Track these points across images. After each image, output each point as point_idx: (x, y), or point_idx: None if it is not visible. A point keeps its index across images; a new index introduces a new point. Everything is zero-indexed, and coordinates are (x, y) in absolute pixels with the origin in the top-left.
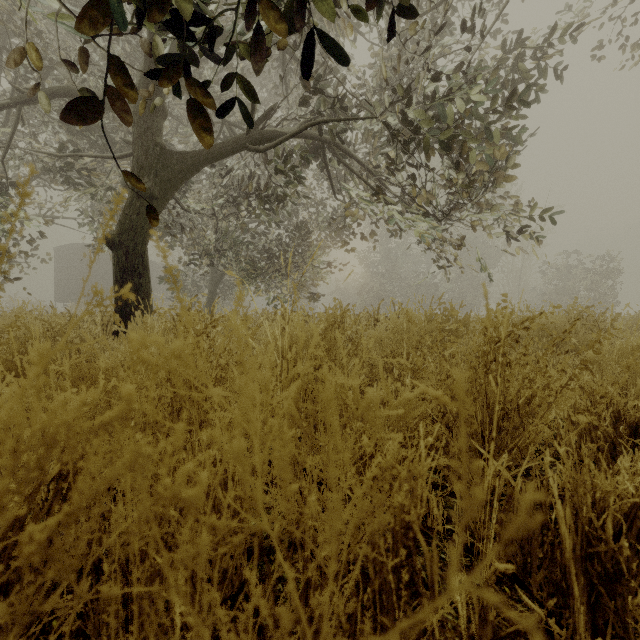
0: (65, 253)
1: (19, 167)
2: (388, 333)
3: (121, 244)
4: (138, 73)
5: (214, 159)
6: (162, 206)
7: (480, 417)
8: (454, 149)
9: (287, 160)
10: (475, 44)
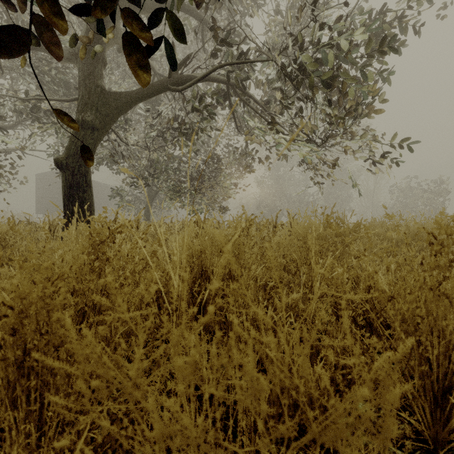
0: (43, 178)
1: (0, 111)
2: (289, 238)
3: (68, 165)
4: (83, 29)
5: (144, 99)
6: (102, 136)
7: (436, 350)
8: (336, 89)
9: (202, 101)
10: (349, 11)
